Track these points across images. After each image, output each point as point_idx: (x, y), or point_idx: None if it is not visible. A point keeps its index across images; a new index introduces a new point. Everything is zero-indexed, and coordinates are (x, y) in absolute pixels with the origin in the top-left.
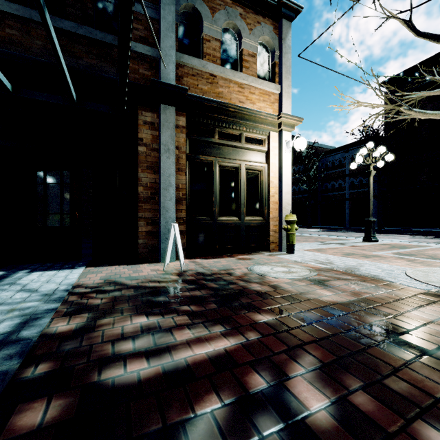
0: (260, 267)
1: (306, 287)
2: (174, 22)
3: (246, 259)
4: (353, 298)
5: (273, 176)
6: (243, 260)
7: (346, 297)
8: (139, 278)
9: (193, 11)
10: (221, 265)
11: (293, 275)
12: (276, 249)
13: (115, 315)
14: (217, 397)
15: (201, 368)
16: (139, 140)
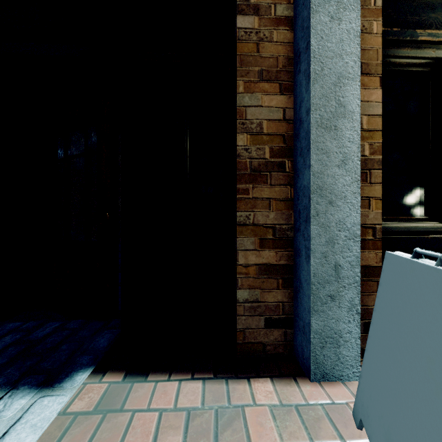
0: None
1: None
2: None
3: None
4: None
5: None
6: None
7: None
8: None
9: None
10: None
11: None
12: None
13: None
14: None
15: None
16: None
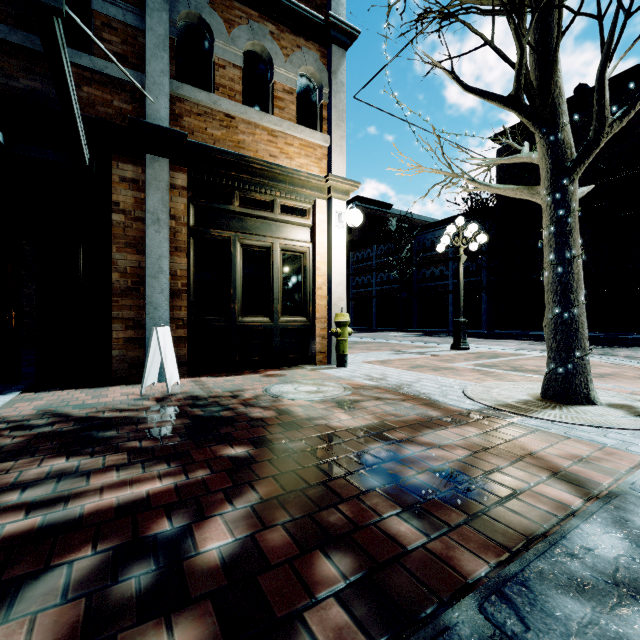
0: (282, 387)
1: (325, 411)
2: (167, 36)
3: (275, 376)
4: (373, 423)
5: (320, 260)
6: (269, 378)
7: (365, 421)
8: (96, 406)
9: (200, 22)
10: (232, 385)
11: (317, 395)
12: (325, 361)
13: (25, 457)
14: (98, 547)
15: (101, 516)
16: (113, 205)
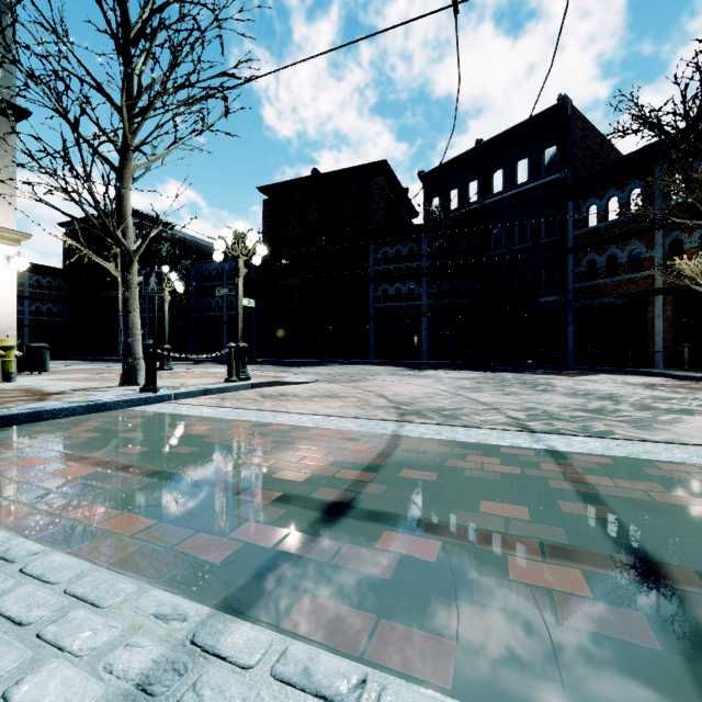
0: None
1: None
2: None
3: None
4: None
5: None
6: None
7: None
8: None
9: None
10: None
11: None
12: None
13: None
14: None
15: None
16: None
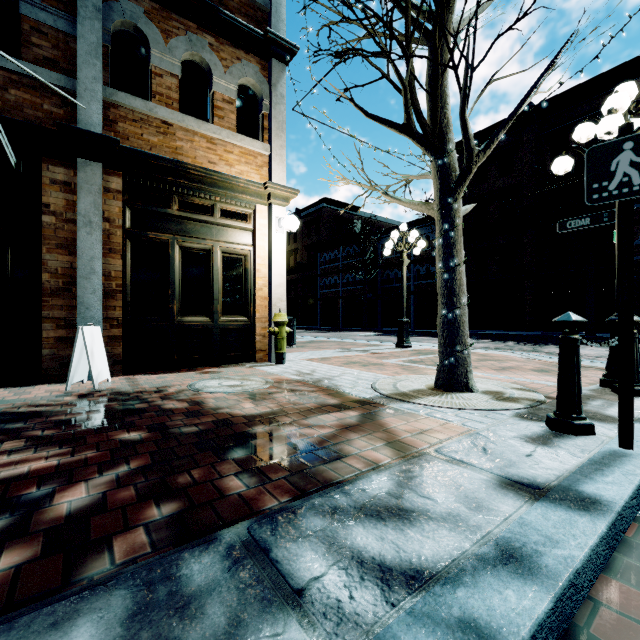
0: (208, 382)
1: (237, 402)
2: (99, 44)
3: (210, 373)
4: (272, 410)
5: (260, 263)
6: (204, 375)
7: (267, 409)
8: (16, 402)
9: (136, 31)
10: (163, 382)
11: (235, 389)
12: (266, 359)
13: None
14: None
15: None
16: (43, 206)
